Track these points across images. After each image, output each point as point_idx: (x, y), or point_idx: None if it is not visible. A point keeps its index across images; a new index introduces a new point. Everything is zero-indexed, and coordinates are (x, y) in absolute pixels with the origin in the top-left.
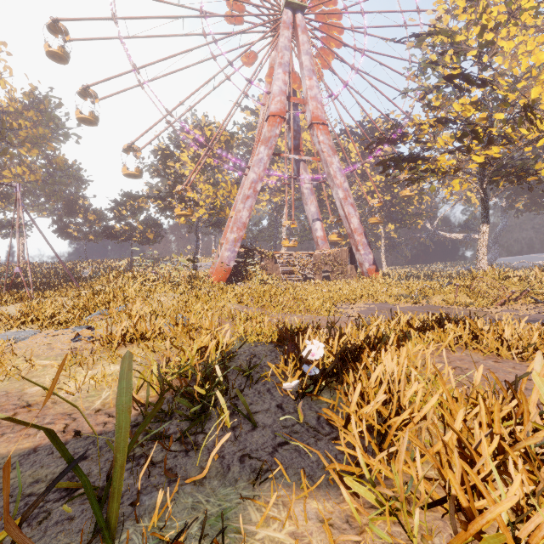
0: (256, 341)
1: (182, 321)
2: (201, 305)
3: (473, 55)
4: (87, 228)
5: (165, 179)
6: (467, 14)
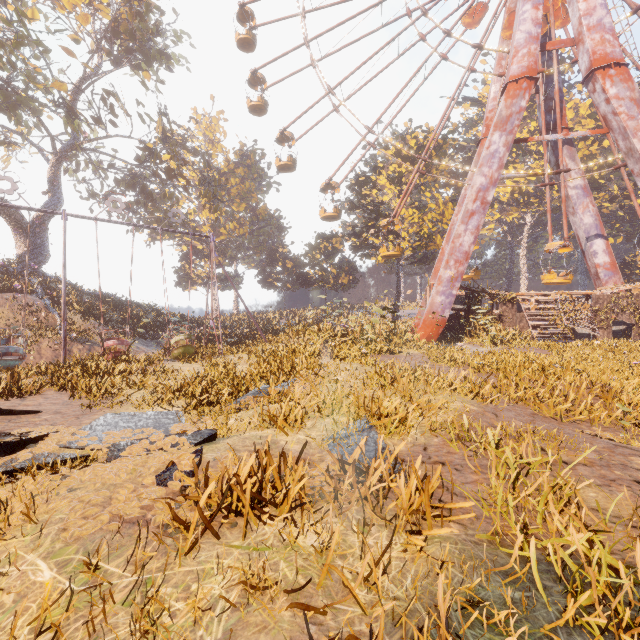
0: (600, 637)
1: (352, 470)
2: (399, 402)
3: None
4: (285, 276)
5: (360, 212)
6: None
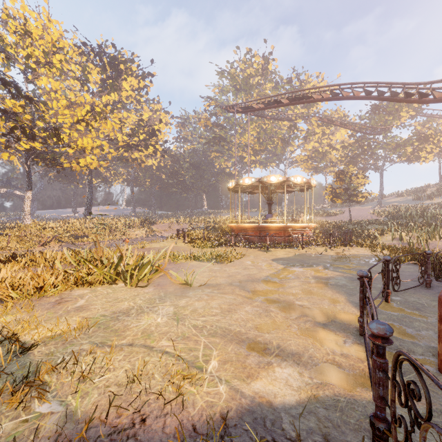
0: None
1: None
2: None
3: (21, 68)
4: None
5: None
6: (17, 37)
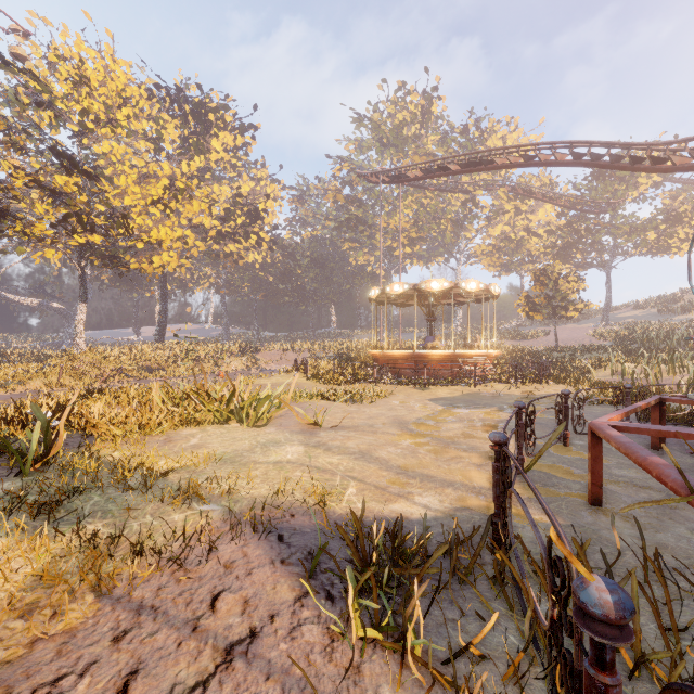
0: None
1: None
2: None
3: (74, 129)
4: None
5: None
6: (69, 86)
